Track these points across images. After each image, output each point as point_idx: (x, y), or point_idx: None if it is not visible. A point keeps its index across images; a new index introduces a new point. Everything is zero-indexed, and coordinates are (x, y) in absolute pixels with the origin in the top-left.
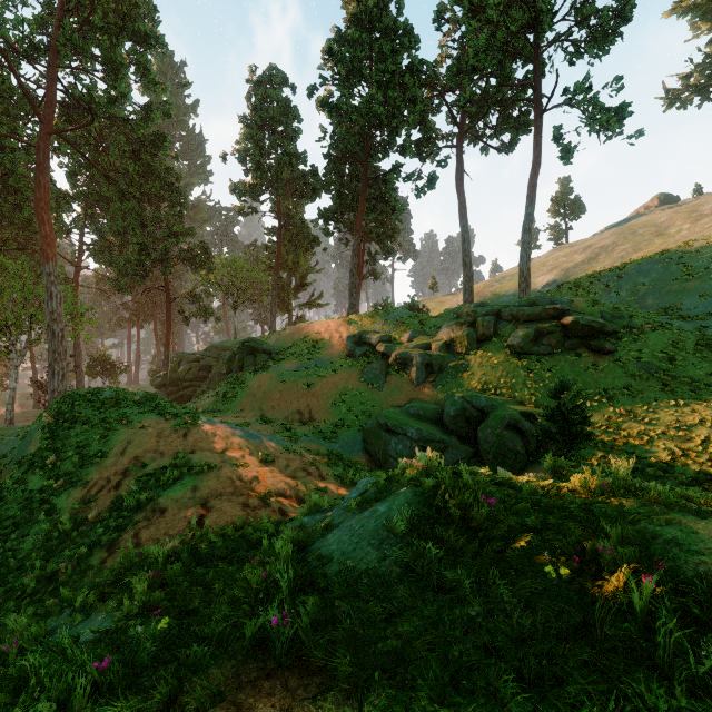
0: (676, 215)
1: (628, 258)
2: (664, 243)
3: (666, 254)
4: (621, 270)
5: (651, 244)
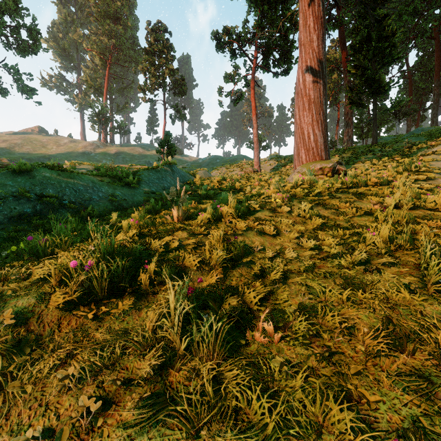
0: (50, 141)
1: (32, 153)
2: (47, 151)
3: (50, 156)
4: (31, 158)
5: (41, 150)
